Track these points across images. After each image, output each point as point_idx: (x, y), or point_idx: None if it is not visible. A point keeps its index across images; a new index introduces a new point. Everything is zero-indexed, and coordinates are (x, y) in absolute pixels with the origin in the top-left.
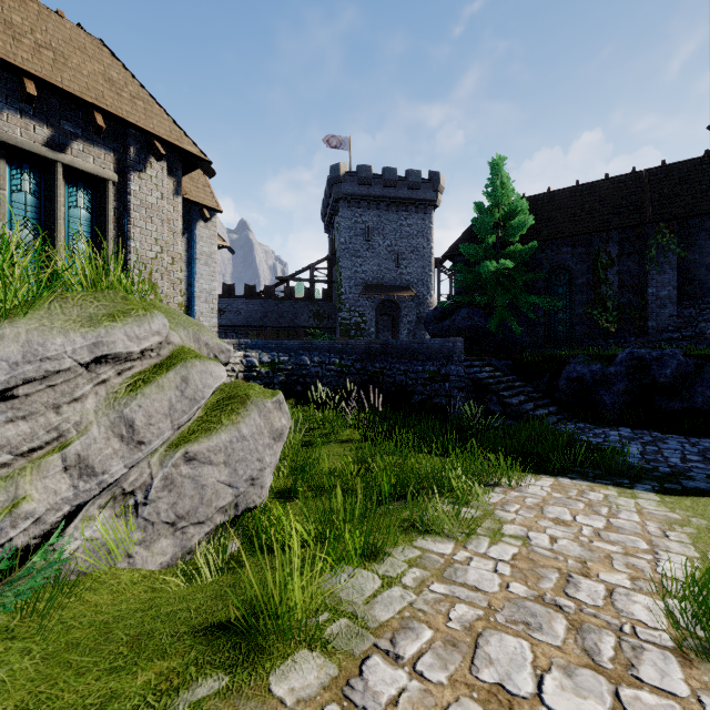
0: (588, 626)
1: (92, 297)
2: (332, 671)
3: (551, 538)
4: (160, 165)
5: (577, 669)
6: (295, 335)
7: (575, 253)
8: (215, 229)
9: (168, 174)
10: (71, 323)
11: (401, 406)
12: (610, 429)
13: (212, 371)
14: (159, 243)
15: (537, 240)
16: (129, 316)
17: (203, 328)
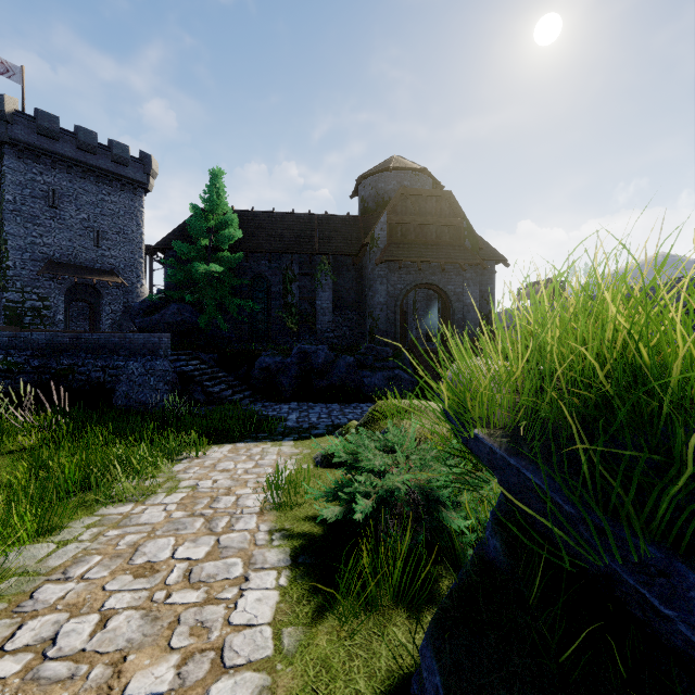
0: (217, 517)
1: None
2: (1, 607)
3: (214, 481)
4: None
5: (201, 538)
6: None
7: (271, 267)
8: None
9: None
10: None
11: (97, 405)
12: (285, 404)
13: None
14: None
15: (242, 250)
16: None
17: None
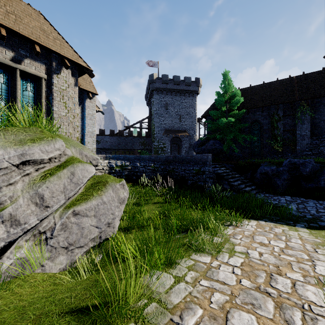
0: (285, 305)
1: (23, 130)
2: None
3: (259, 253)
4: (67, 71)
5: None
6: (133, 153)
7: (262, 115)
8: (95, 102)
9: (71, 76)
10: (9, 143)
11: (182, 186)
12: (281, 197)
13: (87, 169)
14: (67, 108)
15: (245, 108)
16: (42, 140)
17: (84, 148)
